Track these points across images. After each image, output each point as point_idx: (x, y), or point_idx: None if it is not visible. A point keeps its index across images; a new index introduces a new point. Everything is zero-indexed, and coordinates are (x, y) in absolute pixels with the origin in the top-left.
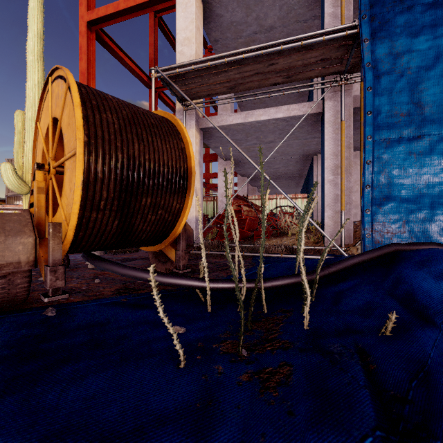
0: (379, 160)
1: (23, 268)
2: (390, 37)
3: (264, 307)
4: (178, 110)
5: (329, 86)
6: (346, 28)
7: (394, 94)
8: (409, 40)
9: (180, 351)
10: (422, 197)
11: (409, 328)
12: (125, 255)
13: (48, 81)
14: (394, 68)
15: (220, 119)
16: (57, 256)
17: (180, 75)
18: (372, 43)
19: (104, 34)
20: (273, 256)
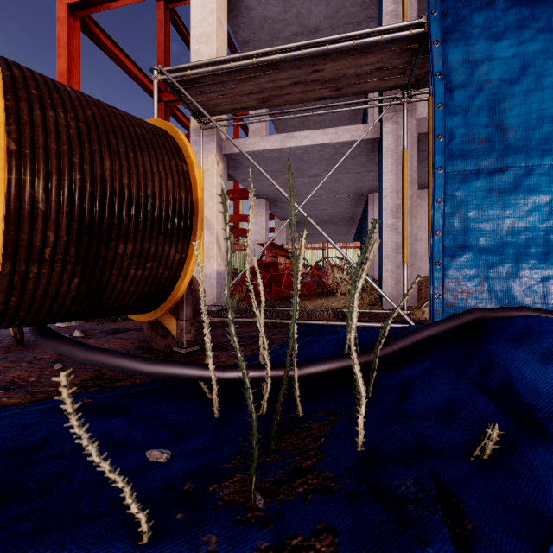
0: (452, 198)
1: None
2: (466, 39)
3: (298, 408)
4: (193, 129)
5: (388, 104)
6: (410, 27)
7: (471, 113)
8: (489, 45)
9: (139, 516)
10: (505, 247)
11: (516, 446)
12: (116, 323)
13: None
14: (470, 80)
15: (249, 143)
16: None
17: (193, 79)
18: (443, 46)
19: (94, 24)
20: (317, 323)
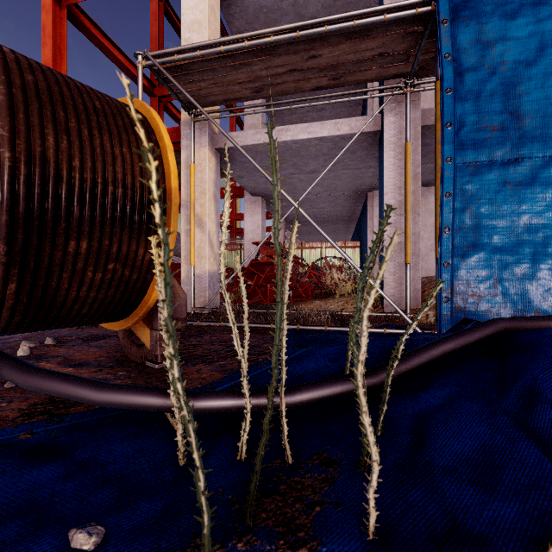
0: (462, 192)
1: None
2: (477, 17)
3: (286, 453)
4: (184, 121)
5: (389, 95)
6: (415, 5)
7: (483, 99)
8: (502, 23)
9: None
10: (520, 245)
11: None
12: (96, 328)
13: None
14: (482, 62)
15: (243, 136)
16: None
17: (181, 66)
18: (451, 25)
19: (82, 14)
20: (314, 329)
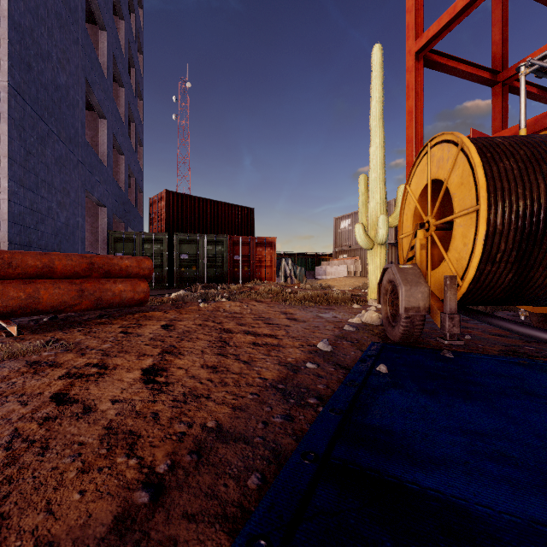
0: None
1: (421, 312)
2: None
3: None
4: None
5: None
6: None
7: None
8: None
9: None
10: None
11: None
12: None
13: (425, 147)
14: None
15: None
16: (452, 305)
17: None
18: None
19: (432, 54)
20: None
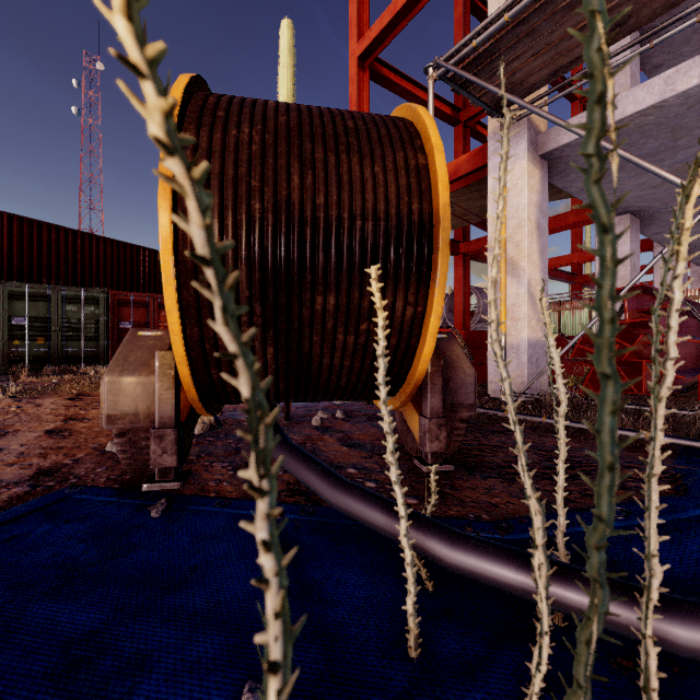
0: None
1: (143, 423)
2: None
3: None
4: (491, 134)
5: None
6: None
7: None
8: None
9: None
10: None
11: None
12: None
13: None
14: None
15: None
16: (166, 410)
17: (483, 53)
18: None
19: (383, 66)
20: None
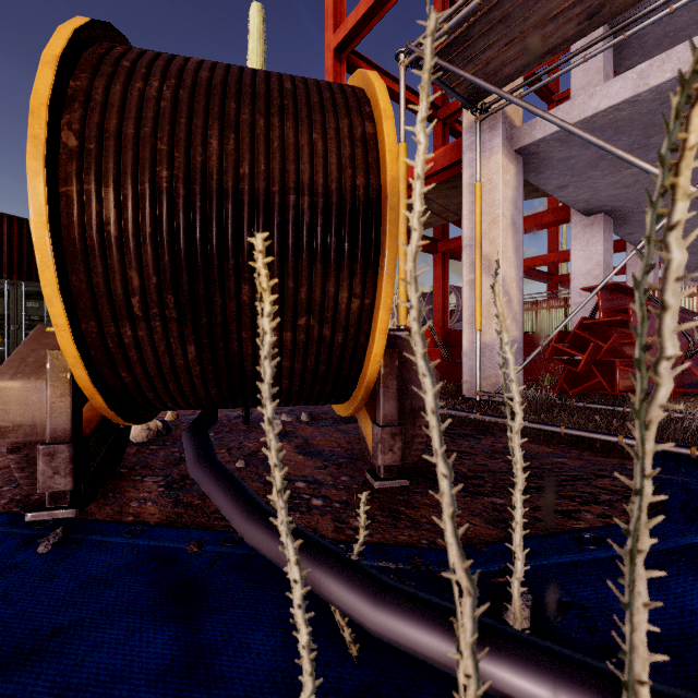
0: None
1: (42, 436)
2: None
3: None
4: (466, 128)
5: None
6: None
7: None
8: None
9: None
10: None
11: None
12: None
13: None
14: None
15: (564, 112)
16: (60, 422)
17: (456, 39)
18: None
19: (360, 60)
20: None
